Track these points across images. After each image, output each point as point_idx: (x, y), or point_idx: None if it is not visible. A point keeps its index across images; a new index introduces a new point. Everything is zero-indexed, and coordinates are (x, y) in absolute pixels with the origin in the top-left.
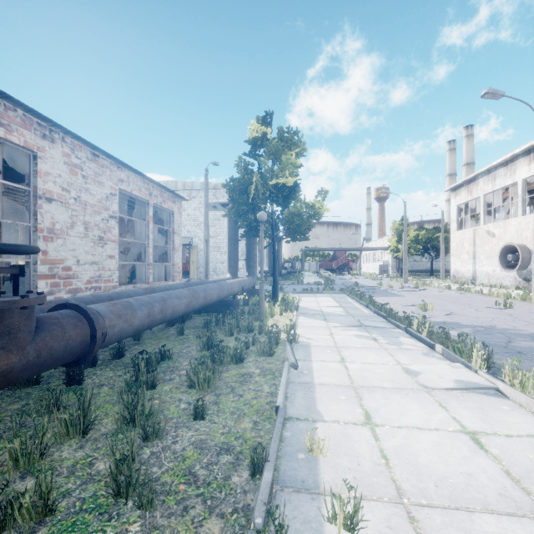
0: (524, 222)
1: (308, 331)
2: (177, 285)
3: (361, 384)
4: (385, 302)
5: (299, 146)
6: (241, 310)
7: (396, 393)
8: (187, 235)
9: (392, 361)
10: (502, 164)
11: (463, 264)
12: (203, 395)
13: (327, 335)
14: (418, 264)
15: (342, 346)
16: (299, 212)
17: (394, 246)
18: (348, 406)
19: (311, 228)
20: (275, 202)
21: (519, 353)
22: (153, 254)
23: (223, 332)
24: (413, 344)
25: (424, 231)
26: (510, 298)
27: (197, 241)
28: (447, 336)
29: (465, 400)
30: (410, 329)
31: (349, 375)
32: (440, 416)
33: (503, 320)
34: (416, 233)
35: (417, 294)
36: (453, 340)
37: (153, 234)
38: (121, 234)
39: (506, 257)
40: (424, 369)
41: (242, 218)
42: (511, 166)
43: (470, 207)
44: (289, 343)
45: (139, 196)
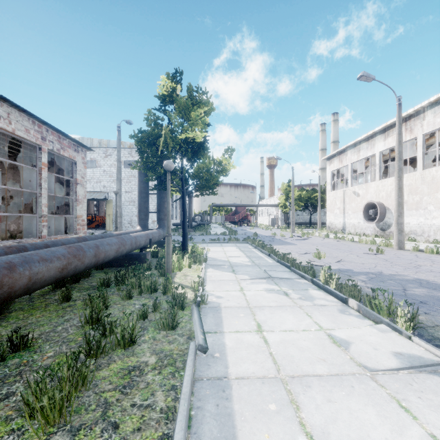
0: (381, 185)
1: (217, 287)
2: (65, 241)
3: (290, 371)
4: (283, 250)
5: (208, 105)
6: (148, 265)
7: (338, 386)
8: (103, 190)
9: (313, 325)
10: (365, 140)
11: (336, 218)
12: (46, 434)
13: (237, 290)
14: (300, 218)
15: (255, 306)
16: (207, 167)
17: (283, 203)
18: (284, 431)
19: (219, 183)
20: (185, 156)
21: (422, 303)
22: (54, 205)
23: (119, 295)
24: (324, 297)
25: (305, 192)
26: (375, 244)
27: (113, 196)
28: (358, 289)
29: (423, 391)
30: (317, 280)
31: (271, 356)
32: (414, 436)
33: (384, 266)
34: (299, 193)
35: (306, 242)
36: (366, 293)
37: (53, 184)
38: (15, 183)
39: (367, 212)
40: (351, 335)
41: (151, 170)
42: (371, 141)
43: (340, 173)
44: (197, 306)
45: (26, 138)
